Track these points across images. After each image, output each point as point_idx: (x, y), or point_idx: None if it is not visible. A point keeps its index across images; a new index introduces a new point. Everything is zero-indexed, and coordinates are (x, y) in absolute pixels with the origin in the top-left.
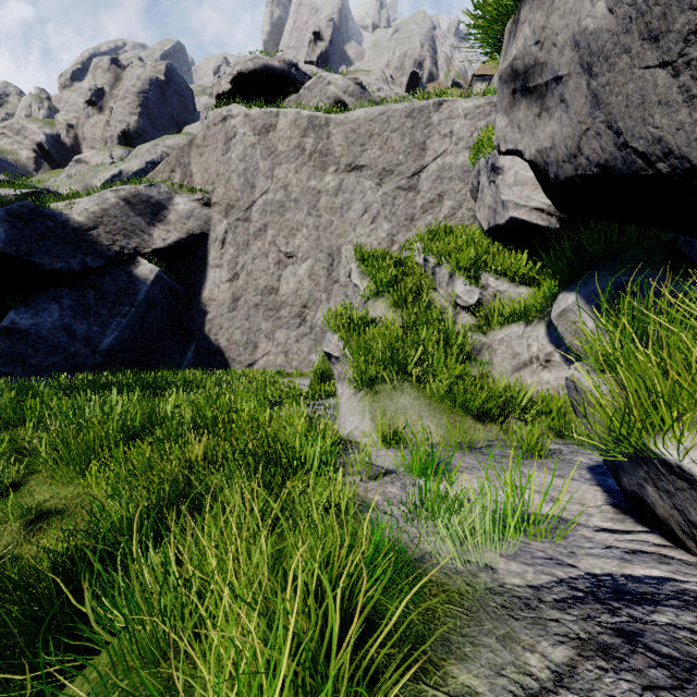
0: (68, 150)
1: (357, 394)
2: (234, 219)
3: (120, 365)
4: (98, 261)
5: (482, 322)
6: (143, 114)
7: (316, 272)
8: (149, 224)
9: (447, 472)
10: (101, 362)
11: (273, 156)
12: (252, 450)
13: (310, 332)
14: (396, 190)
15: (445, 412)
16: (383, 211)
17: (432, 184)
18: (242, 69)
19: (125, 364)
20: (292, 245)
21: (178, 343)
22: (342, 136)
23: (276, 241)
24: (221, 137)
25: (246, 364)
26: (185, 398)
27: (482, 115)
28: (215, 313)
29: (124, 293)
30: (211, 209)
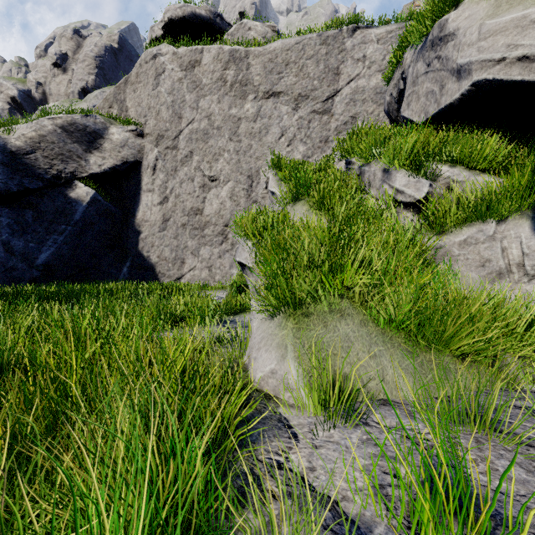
0: (37, 103)
1: (274, 316)
2: (164, 147)
3: (59, 279)
4: (36, 183)
5: (432, 222)
6: (99, 75)
7: (236, 193)
8: (86, 151)
9: (497, 531)
10: (38, 276)
11: (198, 89)
12: (0, 484)
13: (232, 249)
14: (311, 113)
15: (408, 344)
16: (299, 134)
17: (346, 107)
18: (172, 15)
19: (64, 278)
20: (215, 169)
21: (114, 259)
22: (260, 66)
23: (200, 166)
24: (152, 73)
25: (174, 278)
26: (66, 316)
27: (395, 39)
28: (147, 232)
29: (61, 213)
30: (144, 140)
